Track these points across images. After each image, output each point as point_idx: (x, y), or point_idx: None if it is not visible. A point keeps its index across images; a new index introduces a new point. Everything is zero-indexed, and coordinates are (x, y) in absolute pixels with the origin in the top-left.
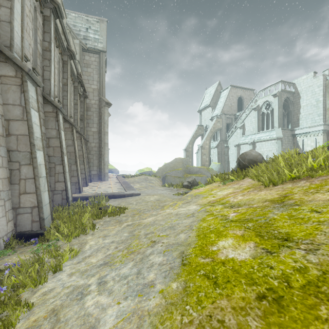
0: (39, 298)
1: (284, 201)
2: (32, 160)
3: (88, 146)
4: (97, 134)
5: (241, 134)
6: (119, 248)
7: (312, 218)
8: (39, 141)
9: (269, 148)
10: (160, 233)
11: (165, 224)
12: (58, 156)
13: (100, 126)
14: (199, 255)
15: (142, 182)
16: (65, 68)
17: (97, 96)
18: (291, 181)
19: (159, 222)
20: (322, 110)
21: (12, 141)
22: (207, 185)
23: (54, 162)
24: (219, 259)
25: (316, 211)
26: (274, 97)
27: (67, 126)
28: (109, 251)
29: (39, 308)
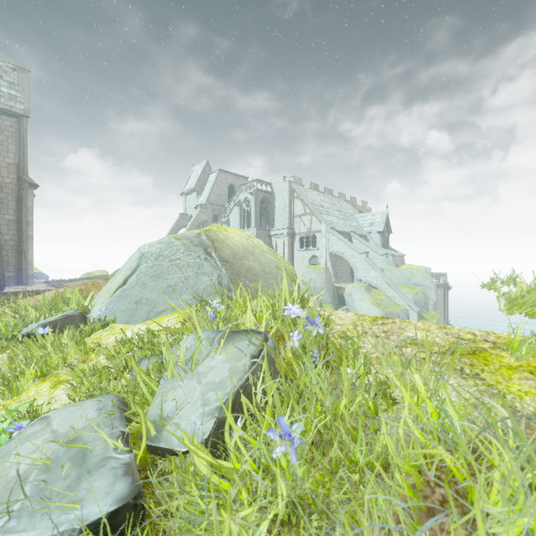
0: None
1: None
2: None
3: None
4: (16, 224)
5: None
6: None
7: None
8: None
9: None
10: None
11: None
12: None
13: (20, 214)
14: None
15: None
16: None
17: (15, 174)
18: None
19: None
20: (288, 214)
21: None
22: None
23: None
24: None
25: None
26: (252, 195)
27: None
28: None
29: None
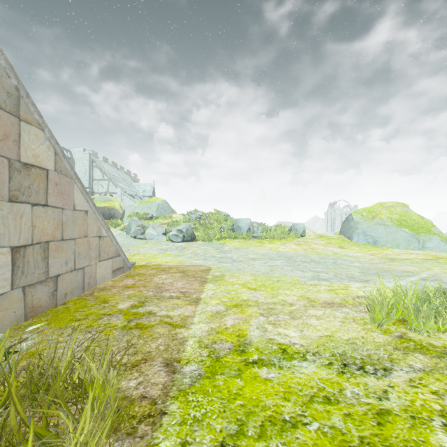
0: None
1: None
2: None
3: None
4: None
5: None
6: None
7: None
8: None
9: None
10: None
11: None
12: None
13: None
14: None
15: None
16: None
17: None
18: None
19: None
20: (88, 178)
21: None
22: None
23: None
24: None
25: None
26: None
27: None
28: None
29: None
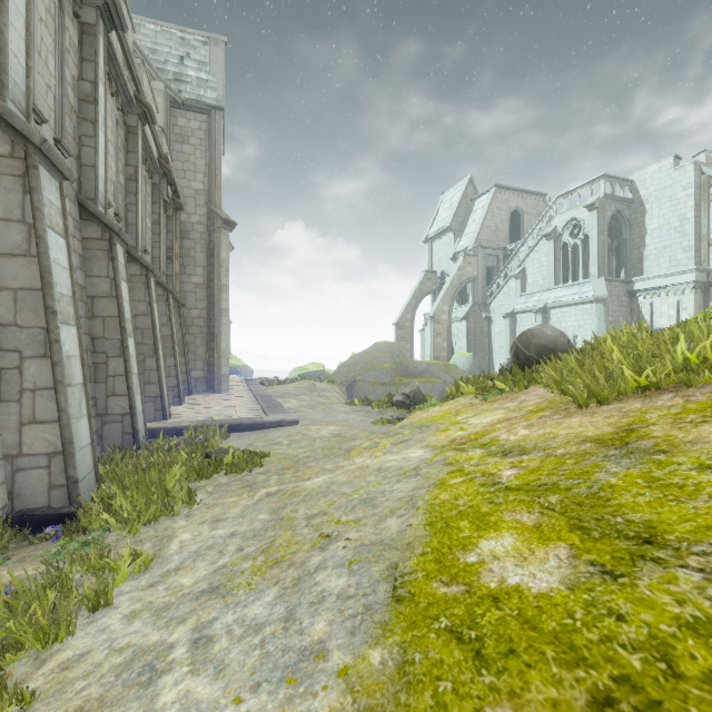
0: (50, 678)
1: (628, 443)
2: (50, 346)
3: (185, 317)
4: (205, 291)
5: (518, 290)
6: (247, 551)
7: (706, 485)
8: (68, 303)
9: (578, 321)
10: (341, 515)
11: (353, 493)
12: (114, 338)
13: (211, 273)
14: (434, 576)
15: (303, 396)
16: (130, 143)
17: (204, 207)
18: (638, 394)
19: (340, 487)
20: (692, 240)
21: (2, 302)
22: (446, 403)
23: (104, 352)
24: (484, 589)
25: (711, 468)
26: (590, 210)
27: (136, 272)
28: (224, 558)
29: (47, 706)
